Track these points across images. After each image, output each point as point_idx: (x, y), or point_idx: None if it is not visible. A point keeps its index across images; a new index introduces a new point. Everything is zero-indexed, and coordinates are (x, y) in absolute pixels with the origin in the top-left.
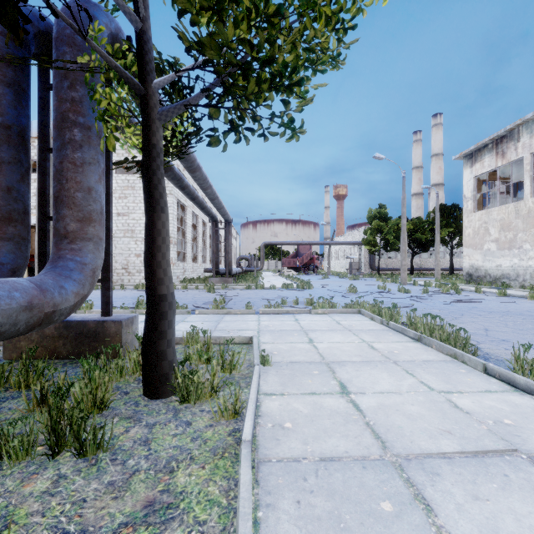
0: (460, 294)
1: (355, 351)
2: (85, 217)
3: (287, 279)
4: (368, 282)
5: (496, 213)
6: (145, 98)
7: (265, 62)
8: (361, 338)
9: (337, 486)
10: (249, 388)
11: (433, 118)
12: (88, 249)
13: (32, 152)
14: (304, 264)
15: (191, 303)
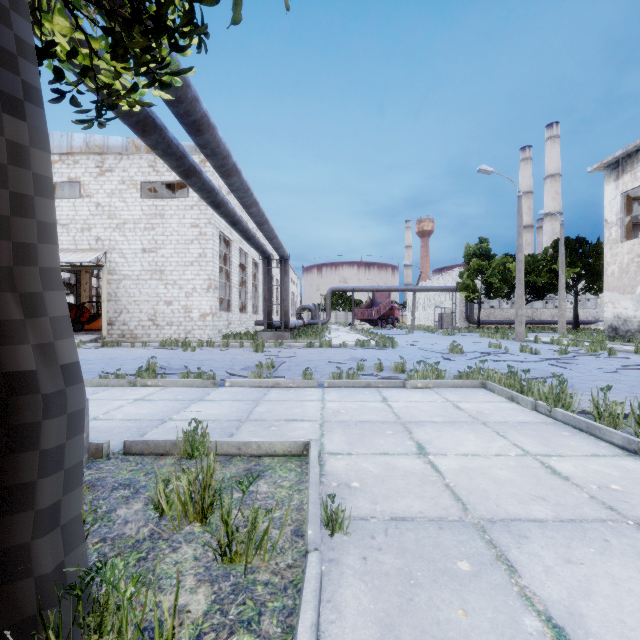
0: (616, 355)
1: (524, 484)
2: None
3: (361, 334)
4: (469, 338)
5: None
6: None
7: None
8: (516, 443)
9: None
10: None
11: (547, 128)
12: None
13: None
14: (382, 315)
15: (226, 367)
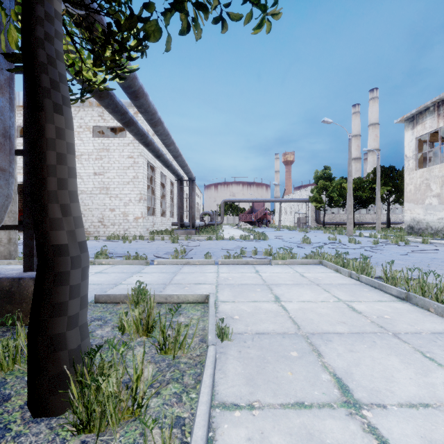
0: (410, 244)
1: (335, 315)
2: None
3: (244, 231)
4: (316, 234)
5: (437, 170)
6: None
7: None
8: (335, 295)
9: None
10: (197, 389)
11: (370, 92)
12: None
13: (20, 119)
14: (259, 218)
15: (153, 253)
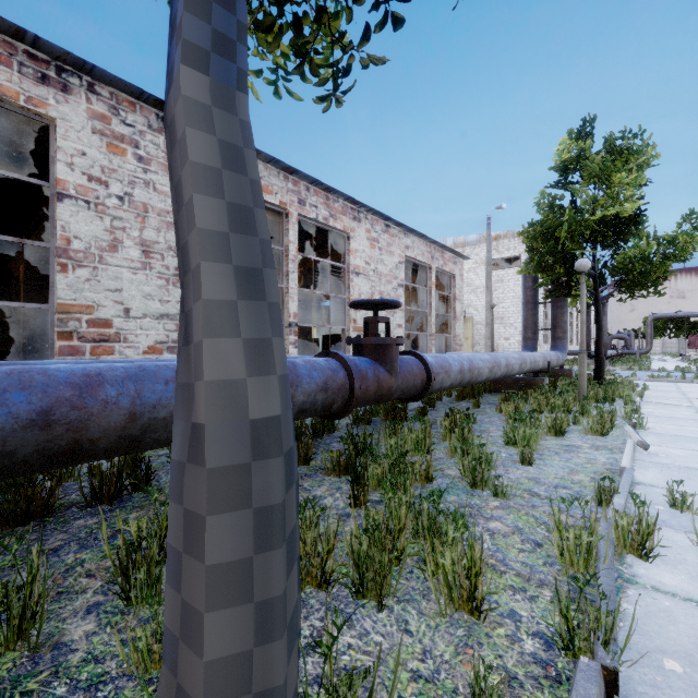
0: None
1: None
2: (564, 331)
3: (691, 364)
4: None
5: None
6: (596, 296)
7: (644, 284)
8: None
9: (665, 397)
10: None
11: None
12: (565, 342)
13: None
14: None
15: None
